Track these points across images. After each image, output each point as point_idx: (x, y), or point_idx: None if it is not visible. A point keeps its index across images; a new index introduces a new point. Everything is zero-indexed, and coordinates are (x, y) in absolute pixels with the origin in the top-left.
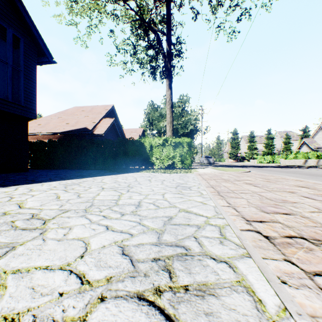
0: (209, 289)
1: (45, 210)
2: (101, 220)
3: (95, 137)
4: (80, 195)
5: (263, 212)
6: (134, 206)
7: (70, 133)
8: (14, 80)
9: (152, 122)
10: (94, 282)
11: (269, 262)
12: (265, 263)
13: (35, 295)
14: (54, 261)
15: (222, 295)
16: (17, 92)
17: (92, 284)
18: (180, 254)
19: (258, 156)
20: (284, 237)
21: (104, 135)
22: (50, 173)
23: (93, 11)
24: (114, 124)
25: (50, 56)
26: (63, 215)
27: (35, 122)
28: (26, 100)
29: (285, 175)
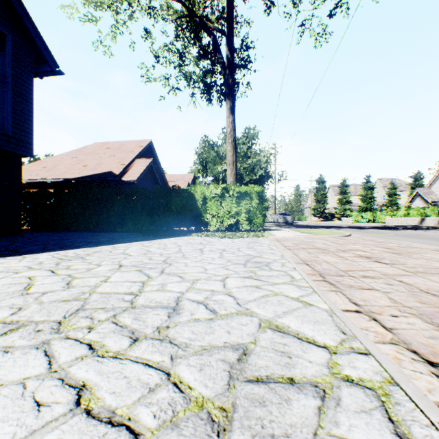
0: None
1: None
2: (78, 360)
3: (125, 185)
4: (71, 283)
5: None
6: (165, 311)
7: (88, 179)
8: None
9: (206, 165)
10: None
11: None
12: None
13: None
14: None
15: None
16: (4, 116)
17: None
18: None
19: (354, 213)
20: None
21: (137, 182)
22: (51, 238)
23: (121, 3)
24: (152, 167)
25: (53, 63)
26: None
27: (40, 163)
28: (16, 128)
29: (410, 242)
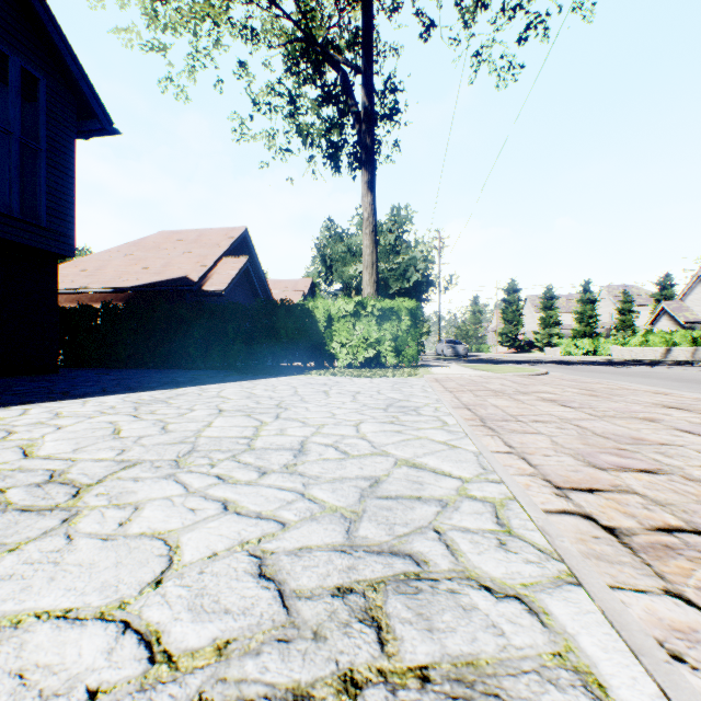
0: (484, 678)
1: (82, 461)
2: (213, 486)
3: (207, 298)
4: (167, 428)
5: (593, 466)
6: (289, 453)
7: (152, 288)
8: (26, 171)
9: (331, 266)
10: (183, 657)
11: (628, 598)
12: (619, 601)
13: (25, 696)
14: (87, 597)
15: (519, 695)
16: (32, 197)
17: (178, 663)
18: (403, 576)
19: (564, 340)
20: (654, 530)
21: (226, 293)
22: (104, 378)
23: (202, 20)
24: (248, 270)
25: (105, 117)
26: (122, 473)
27: (76, 264)
28: (52, 216)
29: (627, 382)
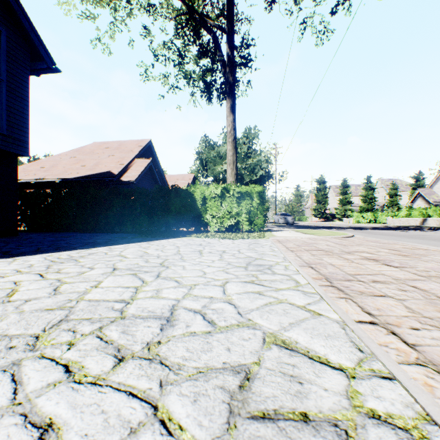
0: None
1: None
2: (50, 388)
3: (124, 185)
4: (59, 288)
5: None
6: (157, 323)
7: (87, 179)
8: None
9: (206, 165)
10: None
11: None
12: None
13: None
14: None
15: None
16: None
17: None
18: None
19: (355, 214)
20: None
21: (136, 182)
22: (47, 239)
23: (120, 0)
24: (151, 167)
25: (49, 60)
26: None
27: (38, 163)
28: (11, 127)
29: (415, 243)
